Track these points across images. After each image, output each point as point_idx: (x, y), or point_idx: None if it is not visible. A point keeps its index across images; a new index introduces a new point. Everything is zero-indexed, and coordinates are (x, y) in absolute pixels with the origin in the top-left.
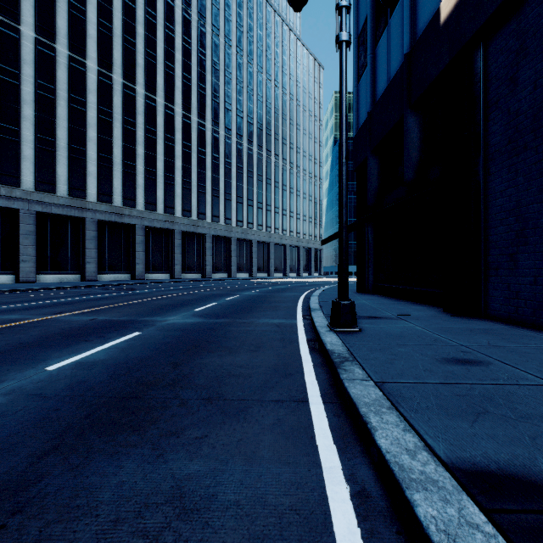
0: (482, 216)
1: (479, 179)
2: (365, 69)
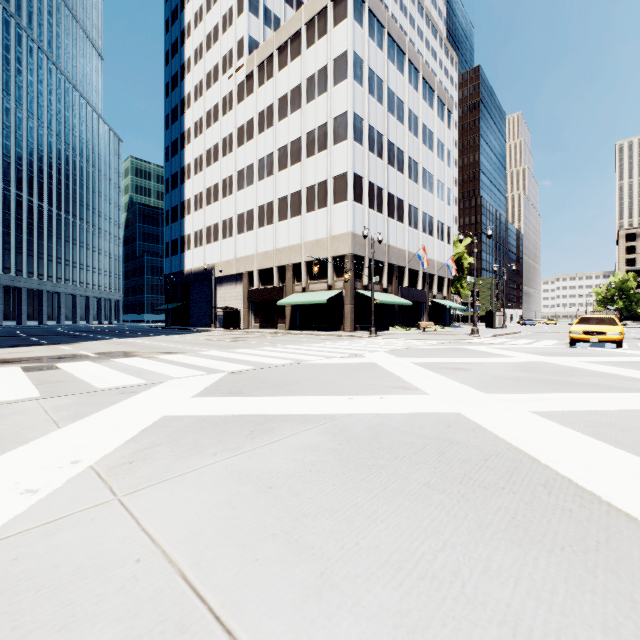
0: (190, 310)
1: (190, 304)
2: (168, 257)
